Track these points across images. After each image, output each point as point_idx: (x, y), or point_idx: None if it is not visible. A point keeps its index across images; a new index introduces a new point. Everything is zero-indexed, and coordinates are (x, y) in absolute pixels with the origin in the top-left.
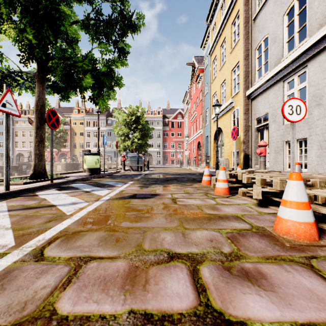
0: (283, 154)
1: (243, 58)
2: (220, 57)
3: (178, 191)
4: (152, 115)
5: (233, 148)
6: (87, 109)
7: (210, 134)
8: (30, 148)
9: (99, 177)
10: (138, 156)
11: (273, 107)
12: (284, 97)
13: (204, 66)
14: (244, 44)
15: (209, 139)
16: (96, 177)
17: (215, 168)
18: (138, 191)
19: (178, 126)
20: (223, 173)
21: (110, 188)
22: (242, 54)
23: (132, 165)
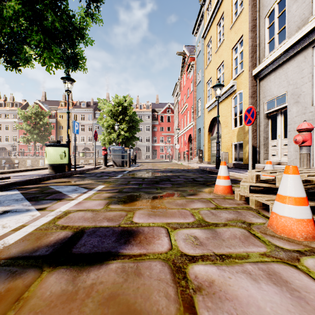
0: (312, 145)
1: (249, 29)
2: (217, 37)
3: (180, 214)
4: (141, 109)
5: (234, 140)
6: (74, 102)
7: (204, 126)
8: (13, 142)
9: (64, 175)
10: (123, 149)
11: (294, 85)
12: (313, 68)
13: (195, 55)
14: (250, 12)
15: (202, 132)
16: (59, 176)
17: (209, 163)
18: (94, 218)
19: (167, 120)
20: (298, 181)
21: (48, 204)
22: (248, 24)
23: (115, 159)
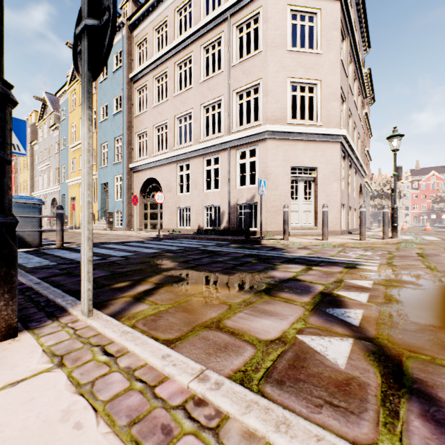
0: None
1: (30, 179)
2: (24, 165)
3: None
4: None
5: None
6: None
7: None
8: None
9: None
10: None
11: None
12: None
13: None
14: (31, 173)
15: None
16: None
17: None
18: None
19: None
20: None
21: None
22: (30, 177)
23: None
